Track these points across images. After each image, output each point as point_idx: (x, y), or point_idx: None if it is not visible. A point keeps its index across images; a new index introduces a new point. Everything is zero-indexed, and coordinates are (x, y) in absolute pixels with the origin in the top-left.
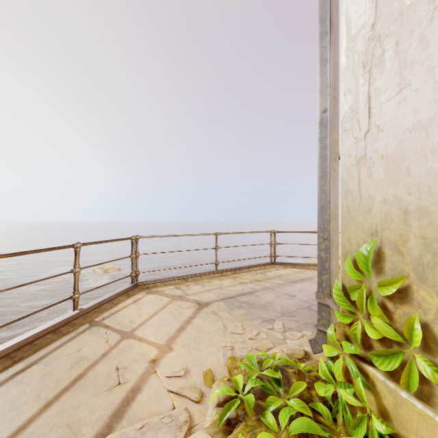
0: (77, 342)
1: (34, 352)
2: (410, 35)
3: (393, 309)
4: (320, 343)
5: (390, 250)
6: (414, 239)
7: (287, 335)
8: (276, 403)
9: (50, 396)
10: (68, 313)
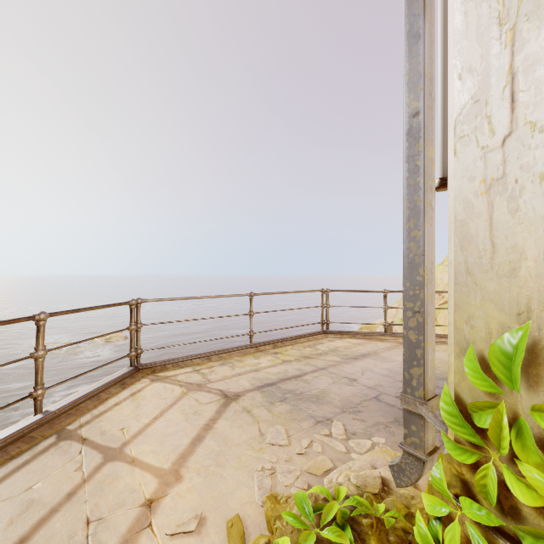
0: (31, 471)
1: None
2: None
3: None
4: (408, 473)
5: None
6: None
7: (351, 445)
8: None
9: None
10: (27, 419)
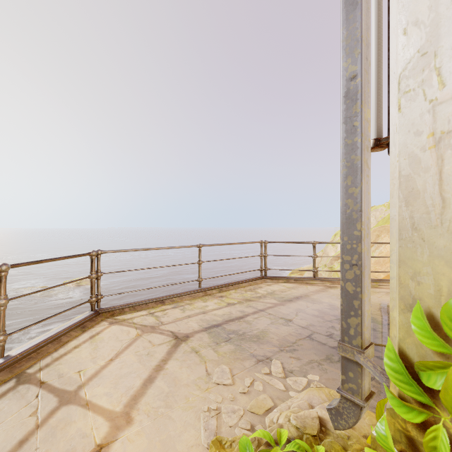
0: None
1: None
2: None
3: None
4: (346, 417)
5: None
6: None
7: (289, 383)
8: None
9: None
10: None
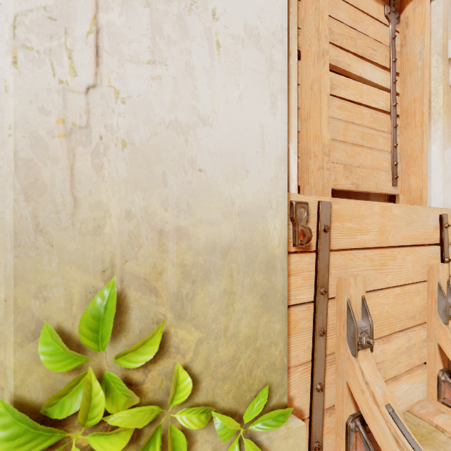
0: None
1: None
2: (167, 0)
3: (143, 377)
4: None
5: (138, 291)
6: (172, 269)
7: None
8: None
9: None
10: None
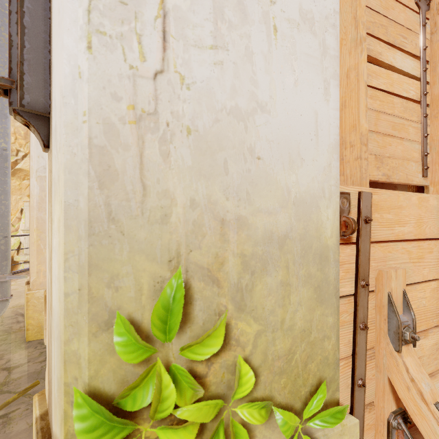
0: None
1: None
2: None
3: (206, 370)
4: None
5: (202, 282)
6: (233, 259)
7: None
8: None
9: None
10: None
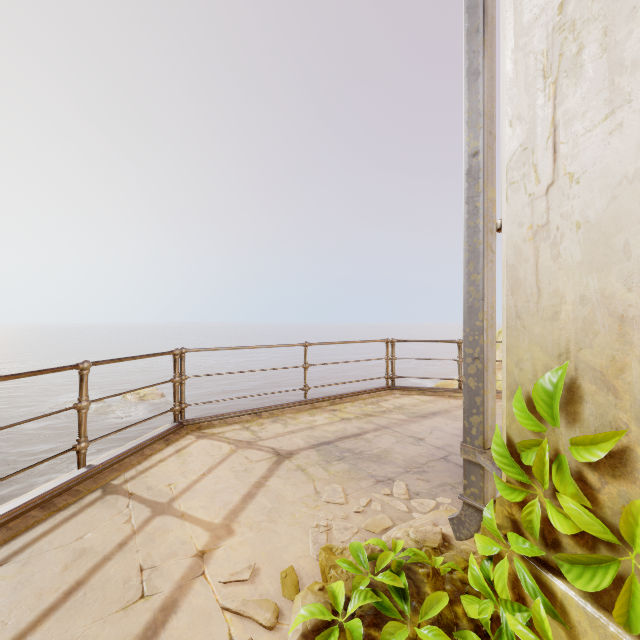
0: (79, 523)
1: (6, 541)
2: (630, 17)
3: (598, 484)
4: (468, 525)
5: (593, 384)
6: (638, 368)
7: (413, 505)
8: (400, 635)
9: (24, 623)
10: (70, 473)
